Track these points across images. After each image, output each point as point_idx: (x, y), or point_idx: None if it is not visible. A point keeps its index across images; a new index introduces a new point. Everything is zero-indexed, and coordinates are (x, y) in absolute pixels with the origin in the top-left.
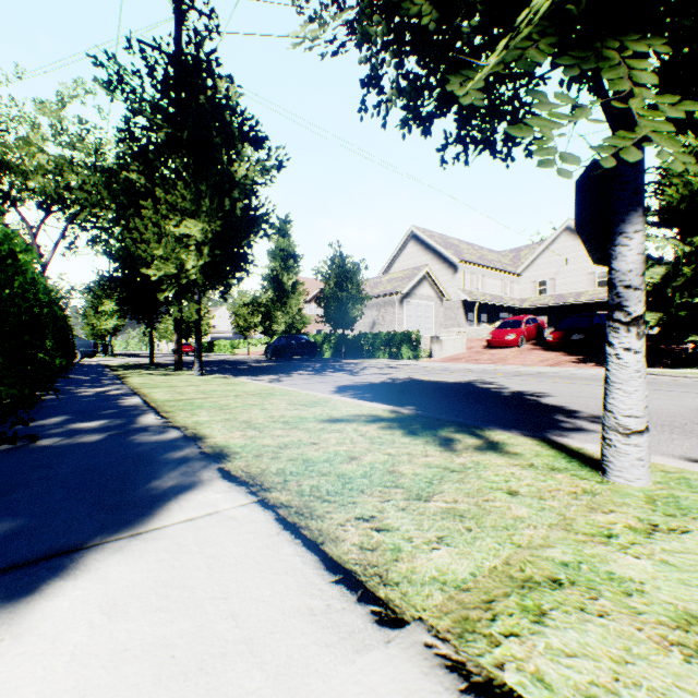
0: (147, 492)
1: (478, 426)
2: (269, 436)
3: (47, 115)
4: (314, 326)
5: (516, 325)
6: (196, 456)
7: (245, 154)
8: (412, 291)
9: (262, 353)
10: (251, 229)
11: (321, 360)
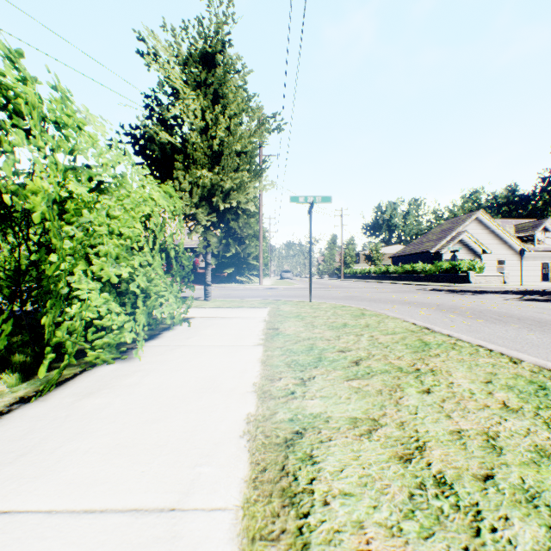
0: None
1: None
2: None
3: None
4: None
5: None
6: None
7: None
8: None
9: None
10: None
11: None
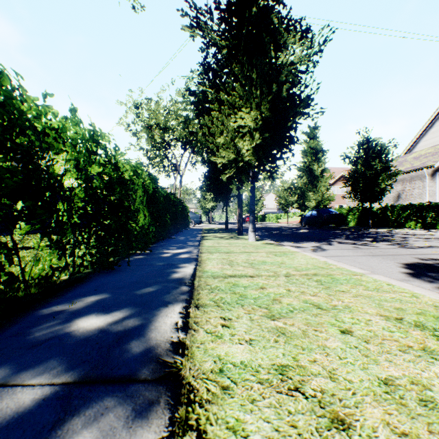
0: None
1: None
2: None
3: (181, 96)
4: (335, 202)
5: None
6: None
7: (290, 41)
8: None
9: (296, 222)
10: (295, 109)
11: (347, 228)
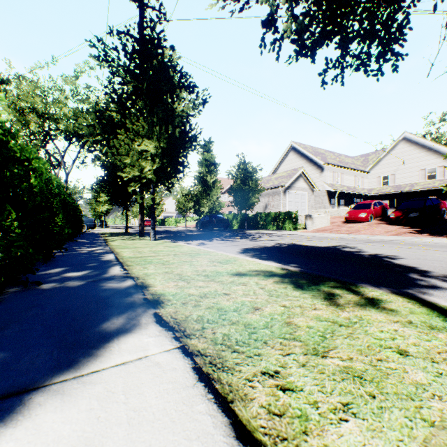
0: (98, 333)
1: (352, 283)
2: (194, 287)
3: (68, 84)
4: (227, 209)
5: (366, 207)
6: (140, 301)
7: (182, 96)
8: (292, 185)
9: (194, 226)
10: (185, 145)
11: (231, 230)
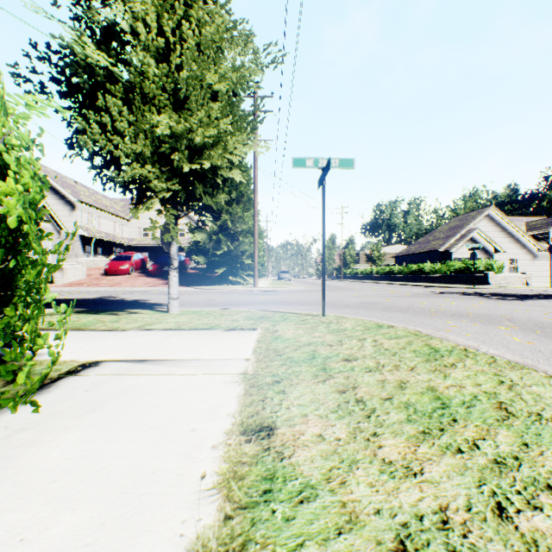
0: None
1: (124, 309)
2: None
3: None
4: None
5: (128, 259)
6: None
7: None
8: None
9: None
10: None
11: None
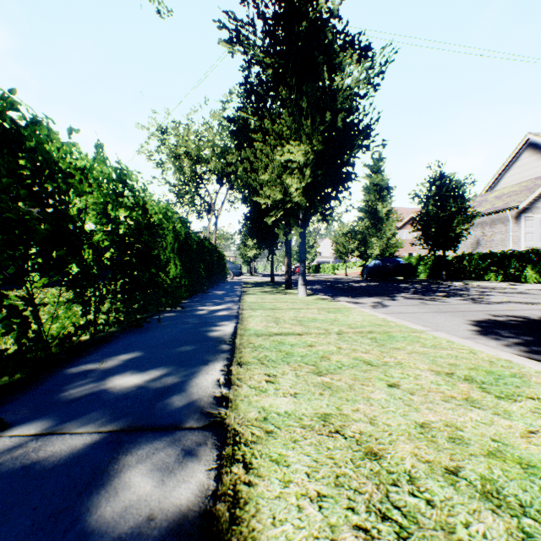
0: None
1: None
2: None
3: (216, 119)
4: (404, 250)
5: None
6: None
7: (347, 62)
8: (533, 205)
9: (357, 274)
10: (352, 142)
11: (417, 281)
